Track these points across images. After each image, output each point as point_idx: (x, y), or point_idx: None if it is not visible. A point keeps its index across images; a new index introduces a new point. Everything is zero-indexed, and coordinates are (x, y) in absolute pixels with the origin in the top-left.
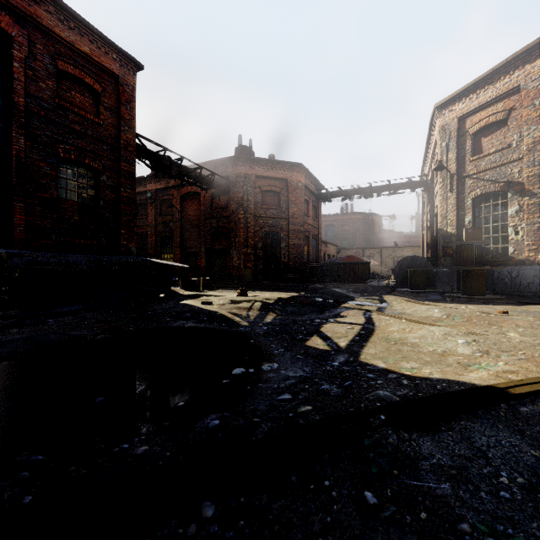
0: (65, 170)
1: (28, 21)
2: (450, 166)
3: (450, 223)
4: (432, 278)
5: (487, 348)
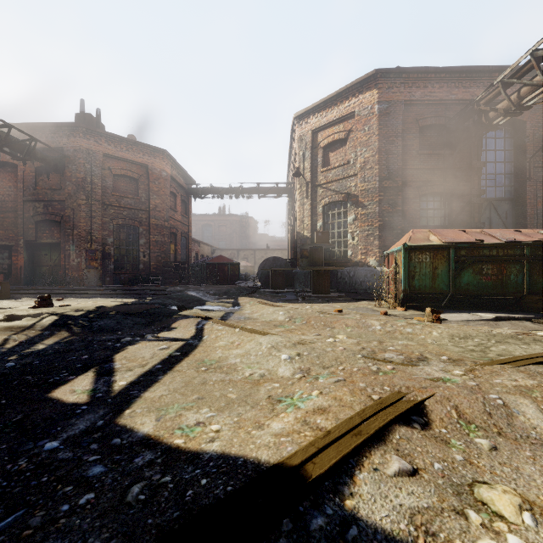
0: None
1: None
2: (306, 174)
3: (306, 227)
4: (291, 278)
5: (309, 365)
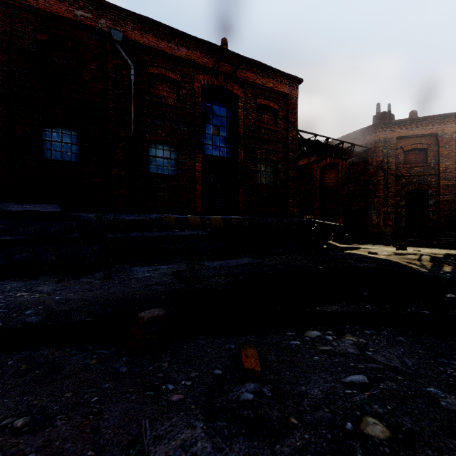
0: (259, 165)
1: (244, 83)
2: None
3: None
4: None
5: None
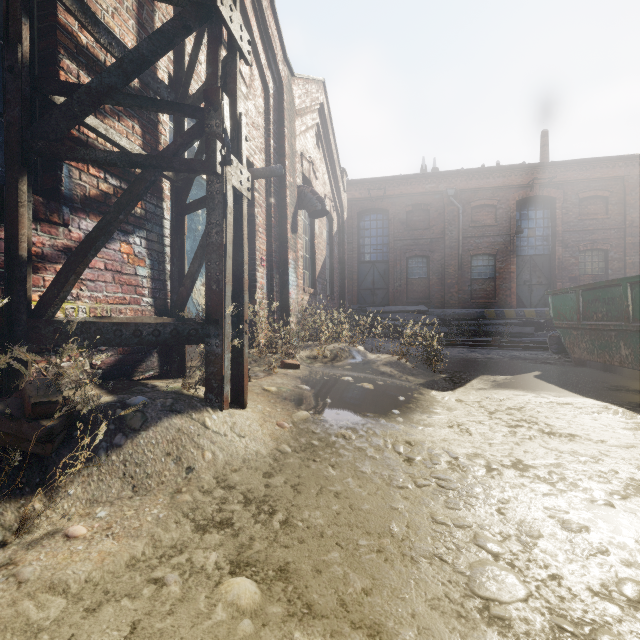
0: (583, 257)
1: (563, 183)
2: None
3: None
4: None
5: None
